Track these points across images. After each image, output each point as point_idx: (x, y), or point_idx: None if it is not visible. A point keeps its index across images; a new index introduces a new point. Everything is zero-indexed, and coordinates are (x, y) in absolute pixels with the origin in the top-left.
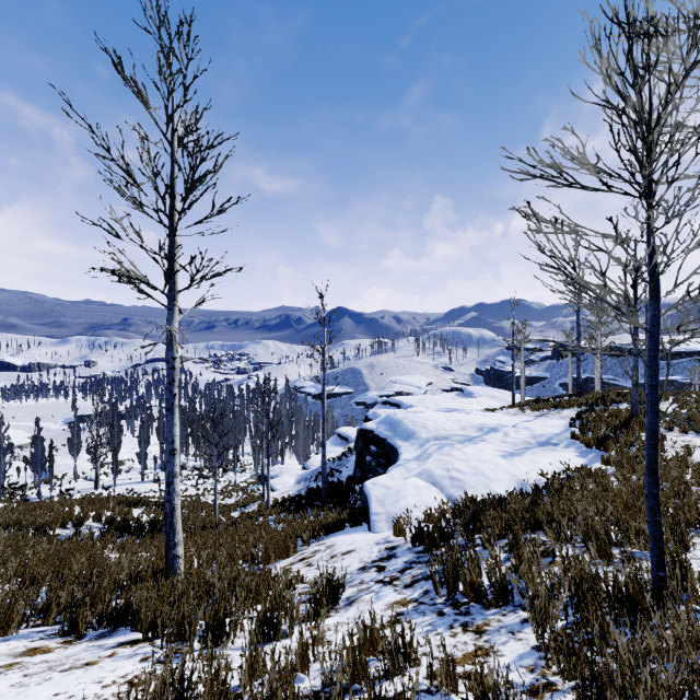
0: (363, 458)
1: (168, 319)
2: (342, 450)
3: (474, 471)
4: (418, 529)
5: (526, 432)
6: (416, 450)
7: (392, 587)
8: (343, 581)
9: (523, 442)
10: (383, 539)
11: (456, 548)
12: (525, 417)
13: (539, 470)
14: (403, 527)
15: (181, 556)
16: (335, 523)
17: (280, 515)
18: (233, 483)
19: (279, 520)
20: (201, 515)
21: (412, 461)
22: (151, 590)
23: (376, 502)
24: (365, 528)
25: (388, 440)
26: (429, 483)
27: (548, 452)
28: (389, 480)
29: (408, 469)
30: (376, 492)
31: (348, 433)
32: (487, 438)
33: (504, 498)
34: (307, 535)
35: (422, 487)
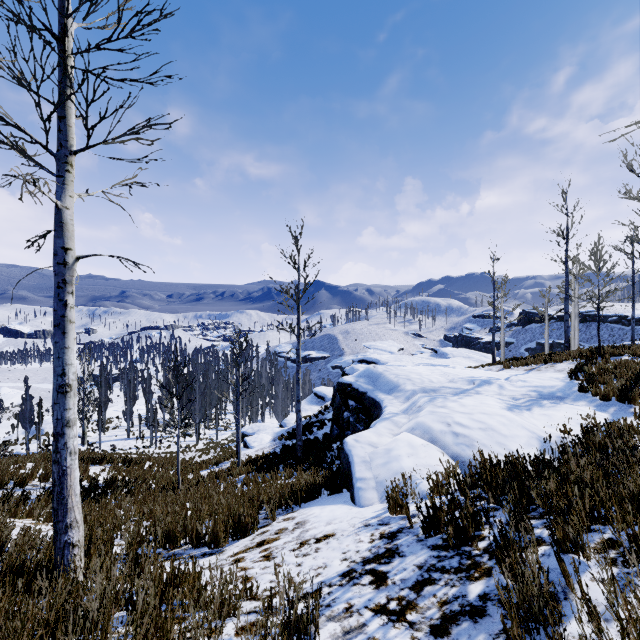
0: (341, 414)
1: (56, 191)
2: (319, 408)
3: (481, 426)
4: (432, 509)
5: (524, 385)
6: (401, 403)
7: (407, 631)
8: (316, 618)
9: (523, 395)
10: (374, 518)
11: (529, 559)
12: (514, 371)
13: (558, 426)
14: (405, 503)
15: (76, 543)
16: (308, 489)
17: (249, 475)
18: (214, 441)
19: (247, 481)
20: (169, 473)
21: (400, 414)
22: (8, 605)
23: (361, 464)
24: (347, 498)
25: (369, 393)
26: (426, 440)
27: (560, 405)
28: (375, 436)
29: (396, 424)
30: (360, 451)
31: (324, 392)
32: (481, 390)
33: (544, 460)
34: (272, 506)
35: (419, 444)
